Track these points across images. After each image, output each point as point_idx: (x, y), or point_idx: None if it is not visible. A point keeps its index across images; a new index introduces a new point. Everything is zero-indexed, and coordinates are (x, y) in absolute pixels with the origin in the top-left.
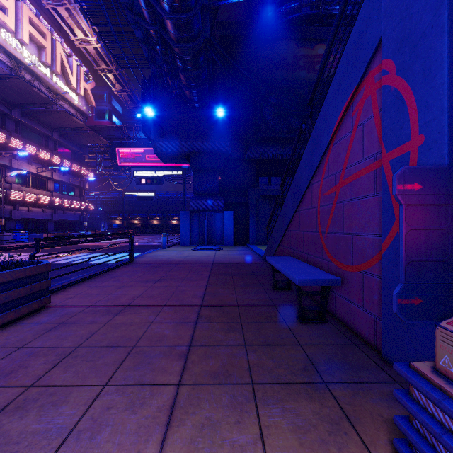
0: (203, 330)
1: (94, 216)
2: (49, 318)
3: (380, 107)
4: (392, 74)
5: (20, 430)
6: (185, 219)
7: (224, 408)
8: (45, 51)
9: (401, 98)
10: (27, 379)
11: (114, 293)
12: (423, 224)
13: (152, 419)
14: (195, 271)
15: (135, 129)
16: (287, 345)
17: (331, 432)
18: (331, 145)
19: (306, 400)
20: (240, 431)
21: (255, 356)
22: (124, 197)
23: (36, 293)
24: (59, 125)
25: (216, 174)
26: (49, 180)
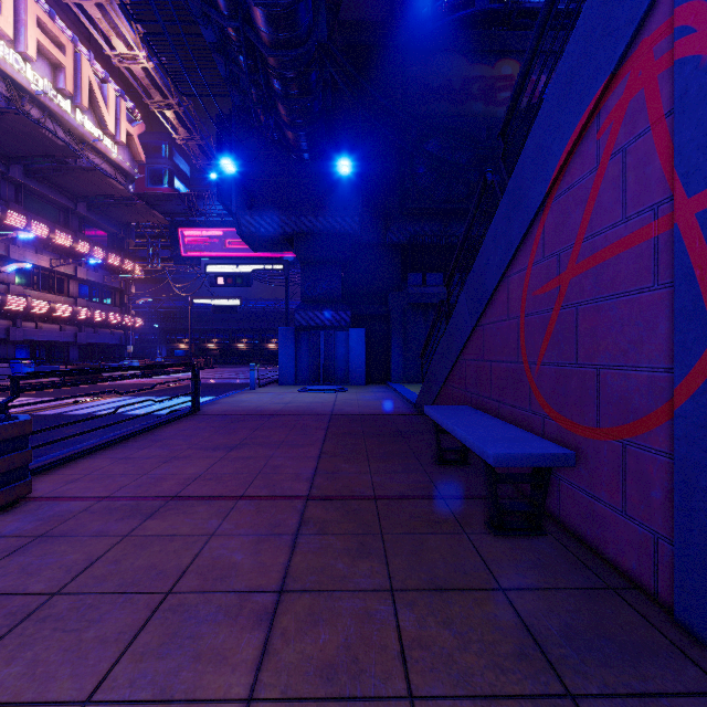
0: (309, 552)
1: (146, 337)
2: (22, 524)
3: (668, 107)
4: (704, 30)
5: None
6: (287, 342)
7: None
8: (64, 72)
9: None
10: None
11: (154, 471)
12: None
13: None
14: (300, 429)
15: (209, 198)
16: (475, 590)
17: None
18: (550, 200)
19: None
20: None
21: (414, 618)
22: (194, 308)
23: (0, 476)
24: (87, 192)
25: (337, 269)
26: (70, 279)
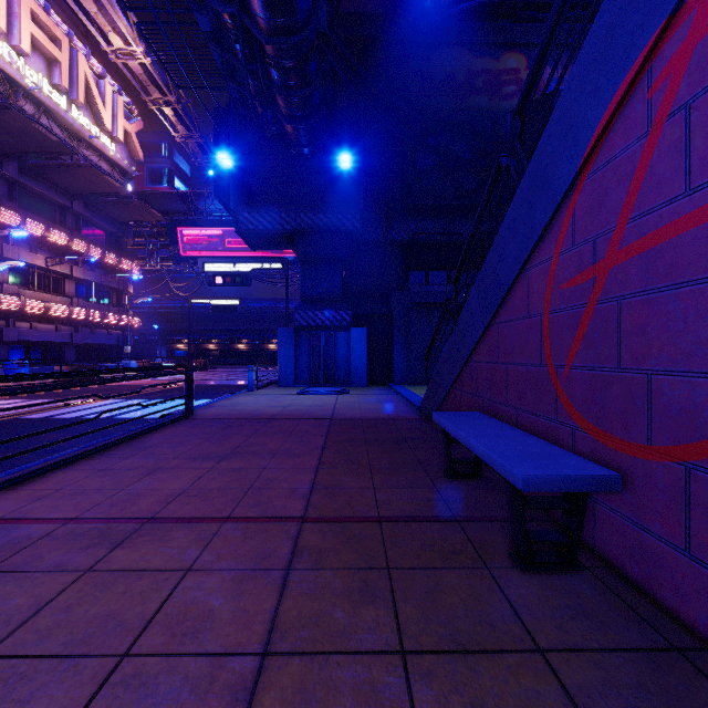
0: (302, 594)
1: (145, 337)
2: None
3: None
4: None
5: None
6: (286, 342)
7: None
8: (59, 67)
9: None
10: None
11: (133, 486)
12: None
13: None
14: (298, 435)
15: (208, 196)
16: (507, 653)
17: None
18: (582, 178)
19: None
20: None
21: (433, 698)
22: (193, 308)
23: None
24: (83, 189)
25: (338, 267)
26: (66, 278)
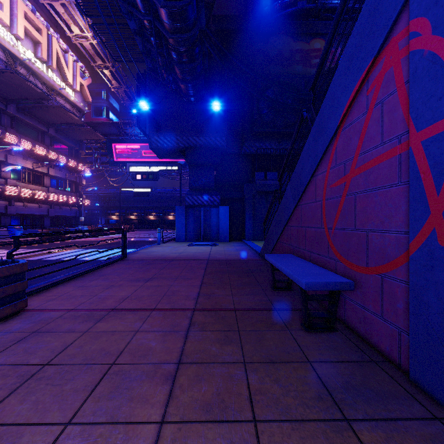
0: (195, 341)
1: (91, 211)
2: (22, 325)
3: (406, 78)
4: (425, 35)
5: None
6: (180, 215)
7: None
8: (41, 46)
9: (440, 62)
10: None
11: (100, 294)
12: None
13: None
14: (189, 269)
15: (131, 125)
16: (293, 363)
17: None
18: (340, 130)
19: None
20: None
21: (257, 378)
22: (121, 193)
23: (9, 296)
24: (55, 121)
25: (211, 169)
26: (45, 175)
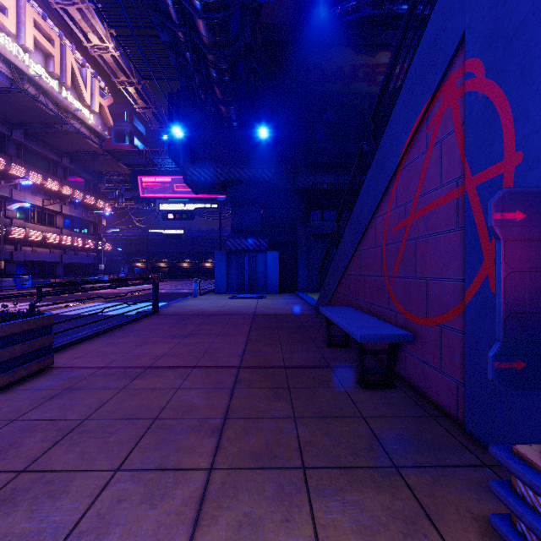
0: (242, 398)
1: (112, 258)
2: (52, 382)
3: (463, 119)
4: (480, 77)
5: (5, 531)
6: (220, 262)
7: (268, 500)
8: (53, 59)
9: (492, 107)
10: (18, 462)
11: (133, 351)
12: (528, 265)
13: (175, 516)
14: (232, 324)
15: (161, 153)
16: (346, 418)
17: (407, 534)
18: (400, 169)
19: (372, 490)
20: (288, 532)
21: (307, 431)
22: (149, 236)
23: (36, 351)
24: (70, 149)
25: (258, 207)
26: (57, 214)
